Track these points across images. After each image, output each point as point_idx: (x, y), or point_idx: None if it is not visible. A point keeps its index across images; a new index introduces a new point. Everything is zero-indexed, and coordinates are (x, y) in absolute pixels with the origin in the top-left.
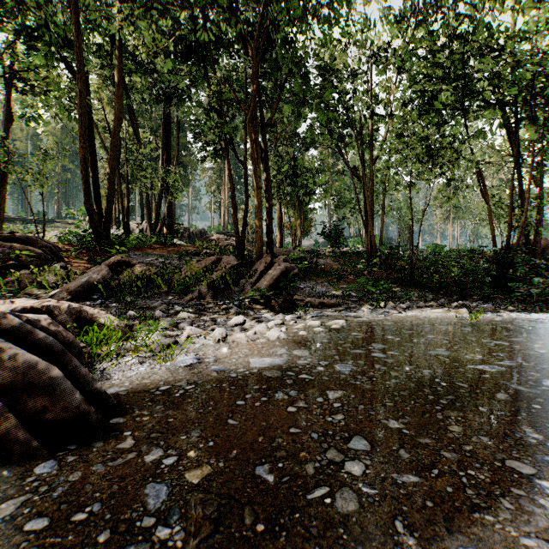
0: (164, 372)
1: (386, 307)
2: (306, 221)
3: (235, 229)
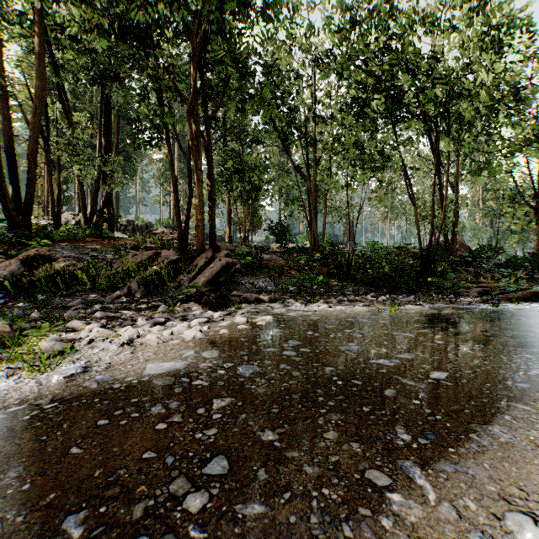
0: (30, 387)
1: (318, 302)
2: (256, 217)
3: (177, 223)
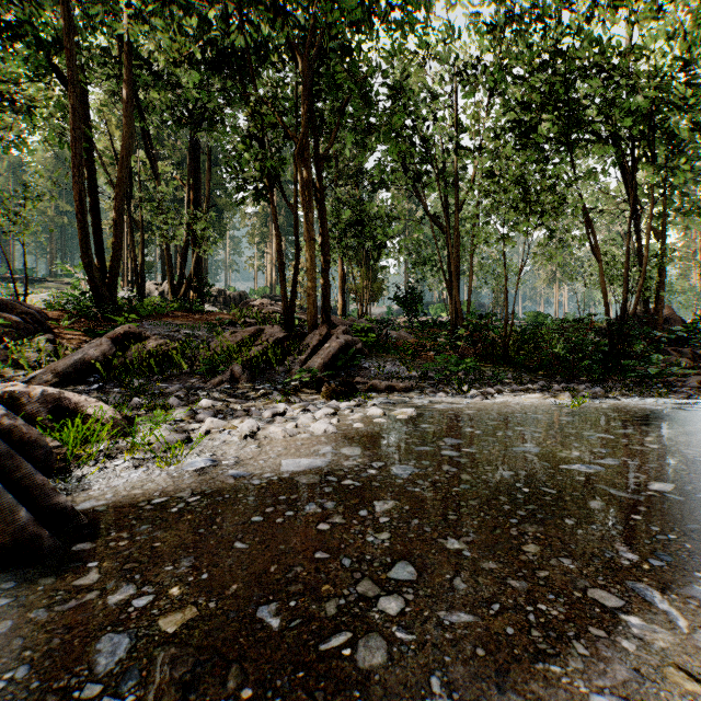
0: (163, 479)
1: (470, 391)
2: (376, 283)
3: (282, 292)
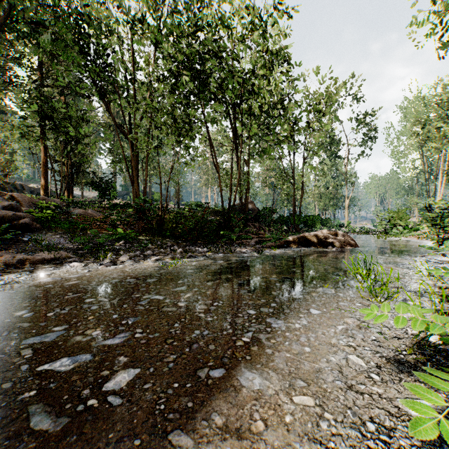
0: None
1: (105, 259)
2: (81, 171)
3: None
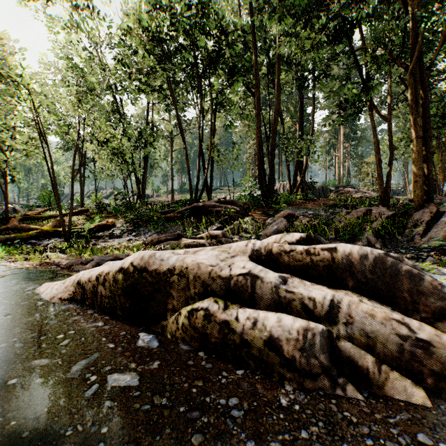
0: None
1: None
2: None
3: (379, 181)
